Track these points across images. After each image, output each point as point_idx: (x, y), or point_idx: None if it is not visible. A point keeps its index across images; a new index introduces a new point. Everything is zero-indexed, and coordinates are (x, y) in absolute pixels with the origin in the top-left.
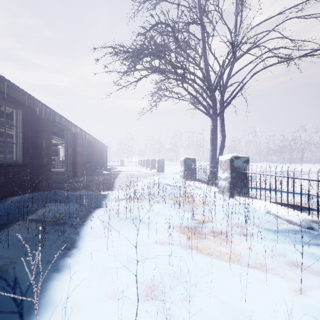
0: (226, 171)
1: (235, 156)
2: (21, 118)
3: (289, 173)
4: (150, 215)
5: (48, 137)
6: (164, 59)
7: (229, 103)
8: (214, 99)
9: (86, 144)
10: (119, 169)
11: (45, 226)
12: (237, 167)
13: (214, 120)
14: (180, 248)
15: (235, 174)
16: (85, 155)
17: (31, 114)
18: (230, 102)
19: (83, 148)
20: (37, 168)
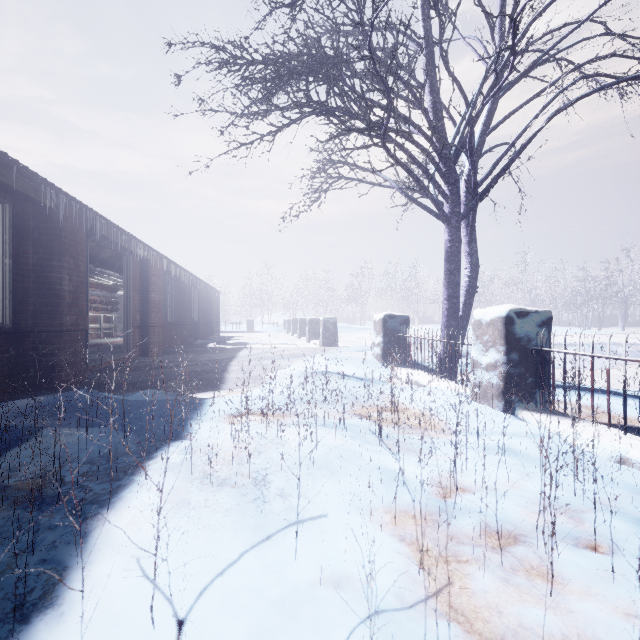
0: (494, 348)
1: (518, 311)
2: (8, 224)
3: (614, 349)
4: (303, 473)
5: (76, 269)
6: (338, 84)
7: (490, 186)
8: (453, 179)
9: (172, 287)
10: (243, 338)
11: (0, 508)
12: (524, 337)
13: (453, 228)
14: (400, 612)
15: (518, 354)
16: (171, 309)
17: (36, 216)
18: (492, 185)
19: (165, 295)
20: (48, 338)
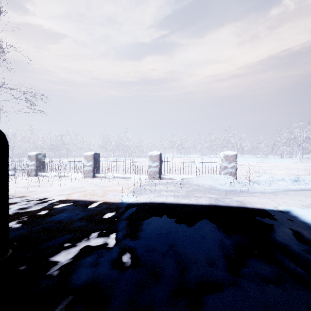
0: None
1: None
2: None
3: None
4: None
5: None
6: None
7: None
8: None
9: None
10: None
11: None
12: None
13: None
14: None
15: None
16: None
17: None
18: None
19: None
20: None
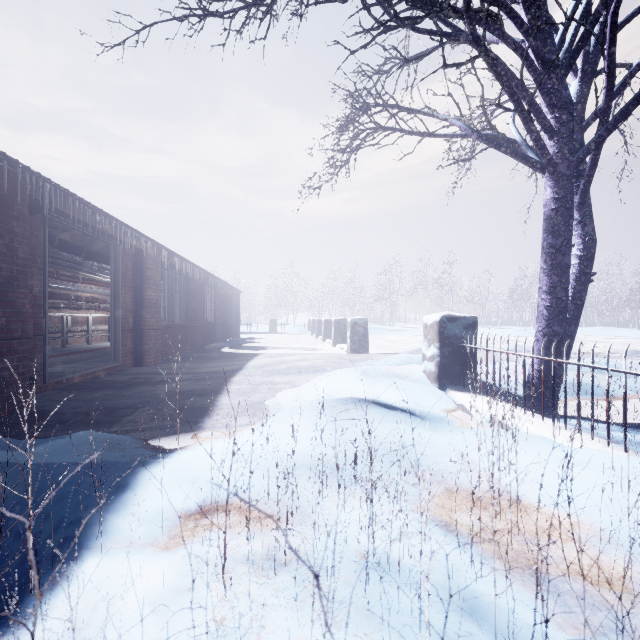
0: None
1: None
2: None
3: None
4: None
5: (8, 253)
6: None
7: (638, 100)
8: (563, 99)
9: (181, 285)
10: (263, 341)
11: None
12: None
13: (562, 179)
14: None
15: None
16: (180, 309)
17: None
18: None
19: (171, 294)
20: None
